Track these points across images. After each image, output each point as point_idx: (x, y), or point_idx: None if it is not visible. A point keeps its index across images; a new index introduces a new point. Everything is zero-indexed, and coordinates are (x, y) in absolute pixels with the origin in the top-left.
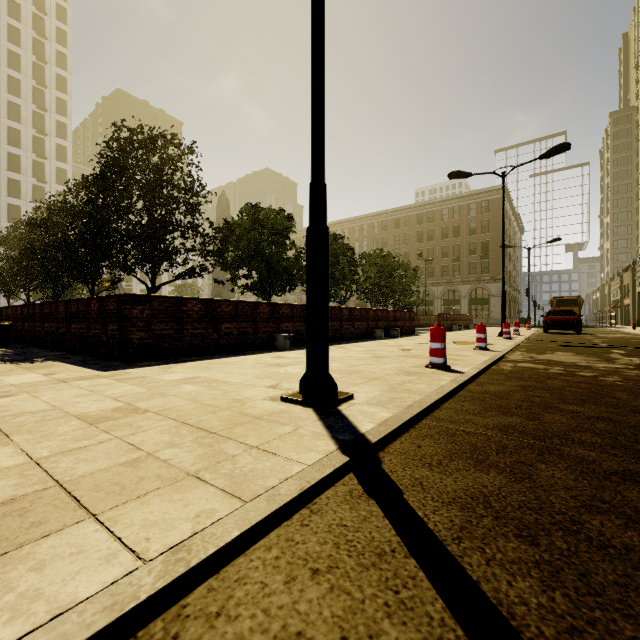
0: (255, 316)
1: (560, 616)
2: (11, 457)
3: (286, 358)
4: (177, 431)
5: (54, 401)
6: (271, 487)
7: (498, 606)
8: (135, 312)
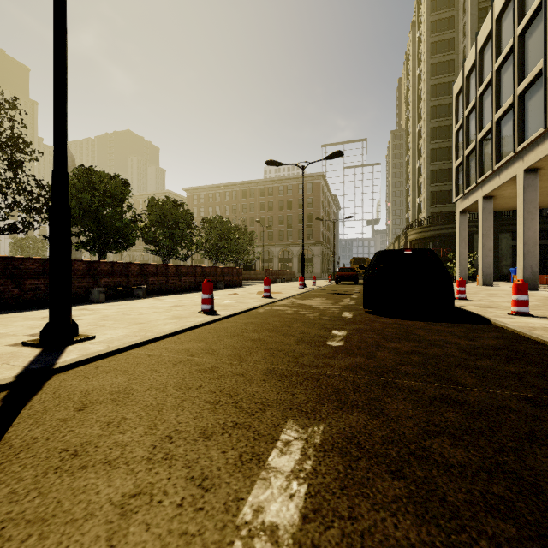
0: None
1: (35, 439)
2: None
3: (88, 310)
4: None
5: None
6: None
7: (2, 441)
8: None
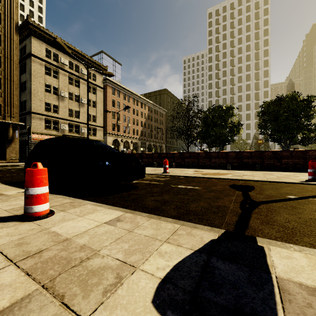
0: (152, 157)
1: None
2: None
3: None
4: None
5: None
6: None
7: None
8: None
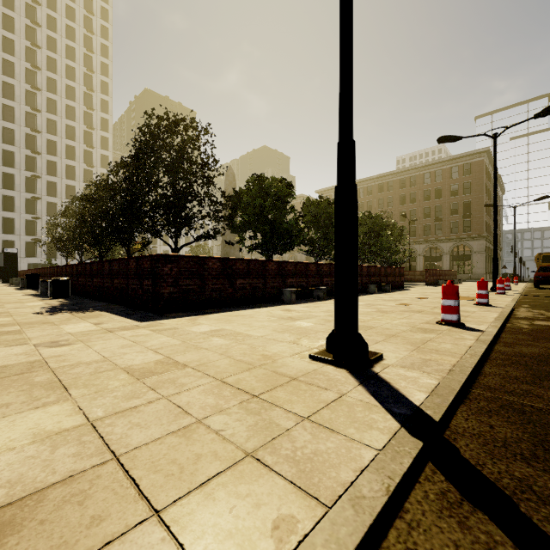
0: (264, 273)
1: None
2: (70, 416)
3: (295, 311)
4: (219, 392)
5: (104, 351)
6: (348, 483)
7: None
8: (166, 270)
